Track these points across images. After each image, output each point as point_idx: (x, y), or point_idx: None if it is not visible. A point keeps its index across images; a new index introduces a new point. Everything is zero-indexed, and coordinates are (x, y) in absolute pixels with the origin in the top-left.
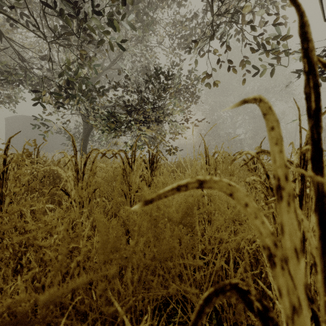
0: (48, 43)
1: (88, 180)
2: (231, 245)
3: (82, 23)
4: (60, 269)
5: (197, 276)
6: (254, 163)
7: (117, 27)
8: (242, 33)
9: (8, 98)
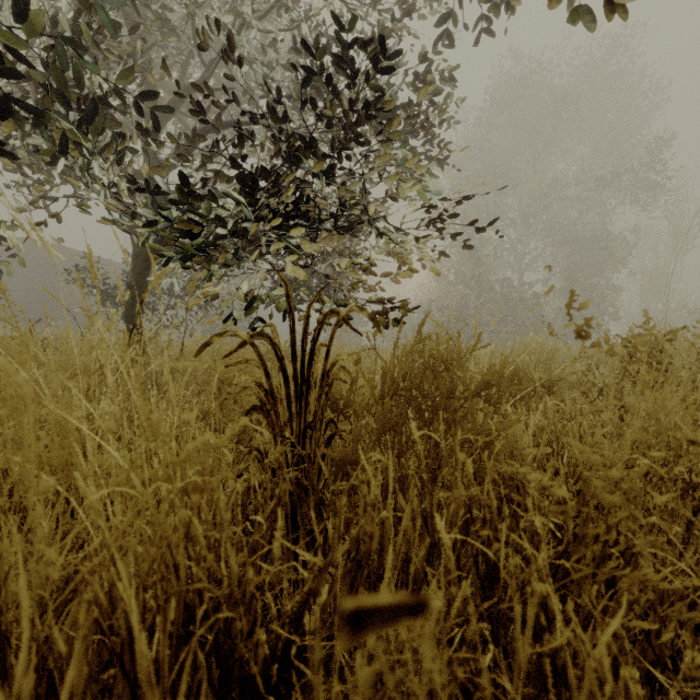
0: None
1: None
2: None
3: None
4: None
5: None
6: None
7: None
8: None
9: None
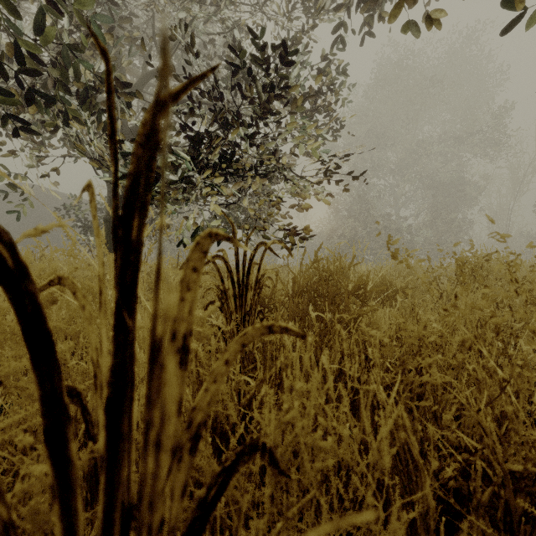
0: None
1: None
2: None
3: None
4: None
5: None
6: None
7: None
8: None
9: None
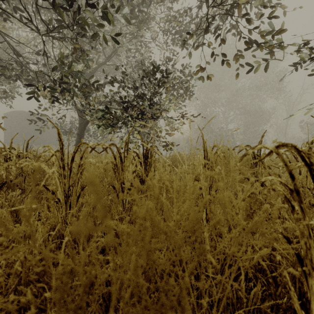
0: (41, 36)
1: (76, 177)
2: (246, 264)
3: (76, 15)
4: (19, 306)
5: (203, 304)
6: (255, 158)
7: (111, 20)
8: (236, 28)
9: (4, 92)
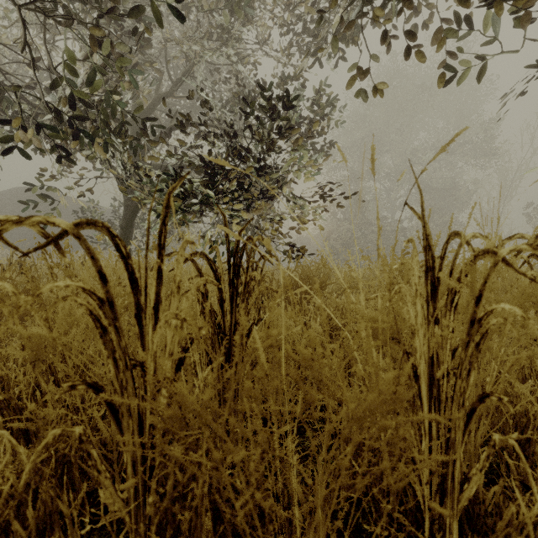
0: (19, 7)
1: None
2: None
3: None
4: None
5: None
6: None
7: None
8: (430, 9)
9: None
